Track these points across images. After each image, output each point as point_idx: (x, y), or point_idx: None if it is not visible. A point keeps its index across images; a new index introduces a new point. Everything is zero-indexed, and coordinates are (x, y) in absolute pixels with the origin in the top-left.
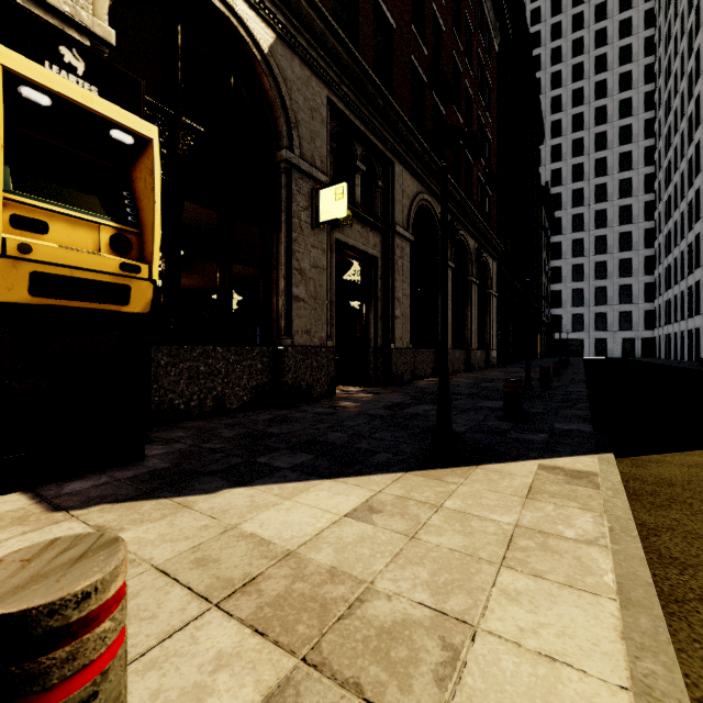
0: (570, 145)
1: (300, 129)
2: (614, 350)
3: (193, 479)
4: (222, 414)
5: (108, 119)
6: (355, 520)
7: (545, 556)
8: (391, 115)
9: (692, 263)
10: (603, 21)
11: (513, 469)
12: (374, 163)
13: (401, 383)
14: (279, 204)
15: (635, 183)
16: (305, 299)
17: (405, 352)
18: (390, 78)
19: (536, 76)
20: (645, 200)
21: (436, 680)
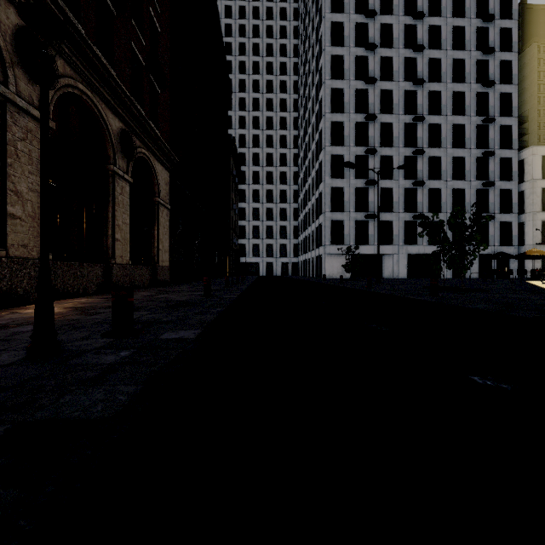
0: (251, 119)
1: None
2: (277, 271)
3: None
4: None
5: None
6: None
7: None
8: None
9: (318, 212)
10: (271, 39)
11: None
12: None
13: None
14: None
15: (289, 158)
16: None
17: None
18: None
19: (229, 58)
20: (294, 170)
21: None
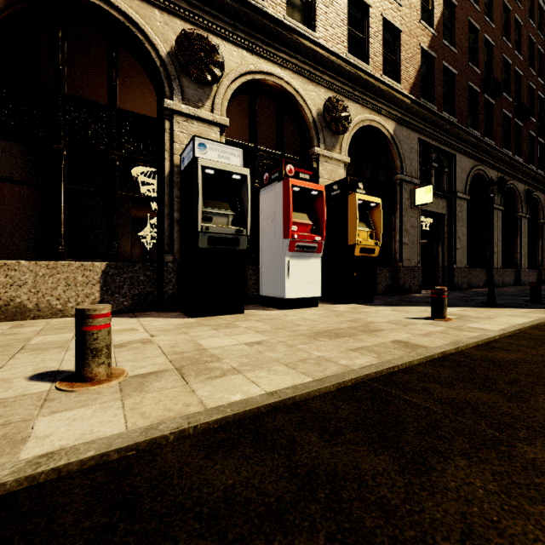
0: None
1: (405, 161)
2: None
3: (399, 305)
4: (375, 295)
5: (372, 202)
6: (460, 311)
7: (520, 316)
8: (454, 130)
9: None
10: None
11: (521, 309)
12: (442, 159)
13: (460, 289)
14: (396, 200)
15: None
16: (408, 243)
17: (463, 270)
18: (453, 104)
19: None
20: None
21: (487, 319)
